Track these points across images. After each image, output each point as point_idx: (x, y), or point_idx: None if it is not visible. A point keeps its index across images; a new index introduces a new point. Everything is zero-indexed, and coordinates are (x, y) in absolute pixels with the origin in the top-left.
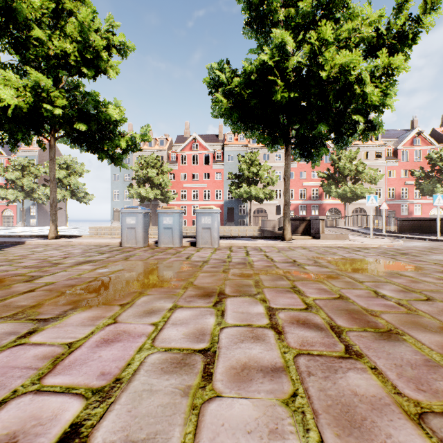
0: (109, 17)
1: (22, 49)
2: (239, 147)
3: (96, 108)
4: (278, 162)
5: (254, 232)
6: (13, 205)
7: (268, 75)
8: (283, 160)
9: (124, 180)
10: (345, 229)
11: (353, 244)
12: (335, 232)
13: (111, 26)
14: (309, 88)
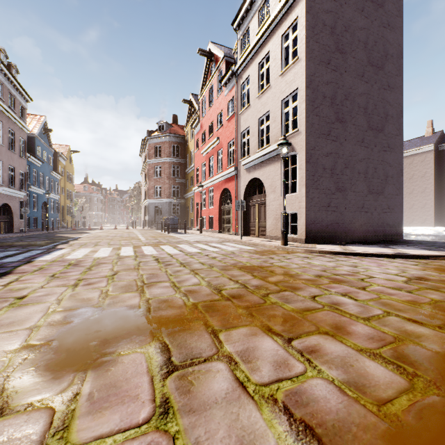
0: None
1: None
2: None
3: None
4: None
5: None
6: None
7: None
8: None
9: None
10: None
11: None
12: None
13: None
14: None
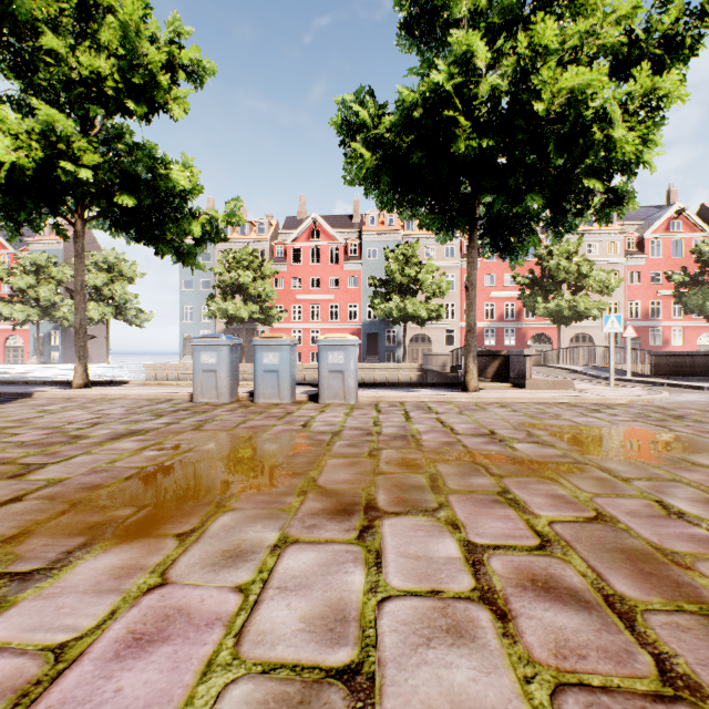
0: (173, 19)
1: (27, 71)
2: (386, 236)
3: (151, 169)
4: (450, 259)
5: (411, 374)
6: (23, 330)
7: (444, 109)
8: (458, 257)
9: (200, 289)
10: (563, 369)
11: (585, 399)
12: (547, 375)
13: (177, 34)
14: (513, 131)
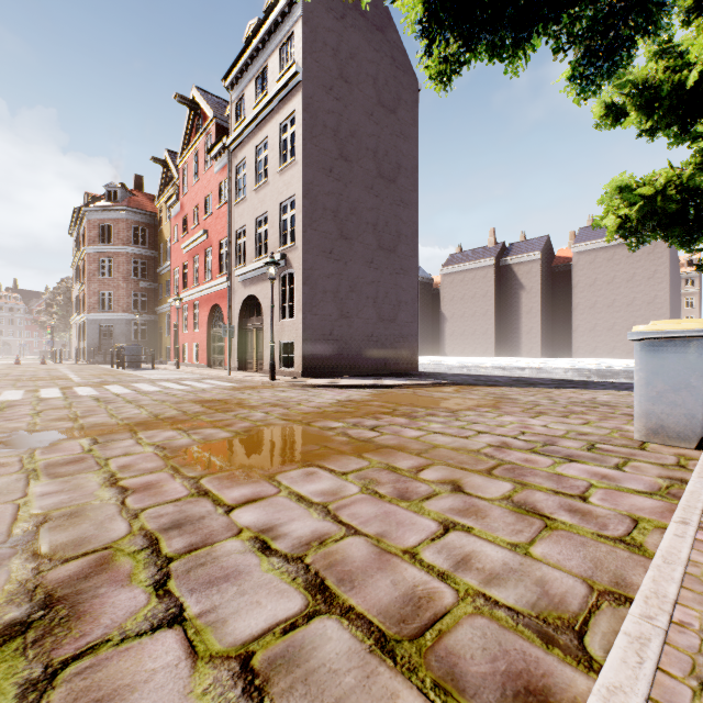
0: None
1: None
2: None
3: None
4: None
5: None
6: None
7: None
8: None
9: None
10: None
11: None
12: None
13: None
14: None
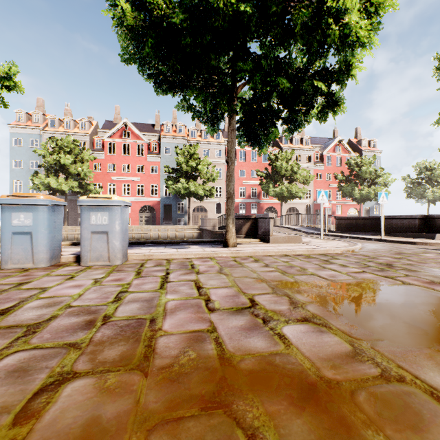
0: None
1: None
2: (177, 140)
3: None
4: (219, 158)
5: (193, 232)
6: None
7: None
8: (223, 157)
9: (30, 167)
10: (286, 228)
11: (314, 250)
12: (279, 232)
13: None
14: (267, 5)
